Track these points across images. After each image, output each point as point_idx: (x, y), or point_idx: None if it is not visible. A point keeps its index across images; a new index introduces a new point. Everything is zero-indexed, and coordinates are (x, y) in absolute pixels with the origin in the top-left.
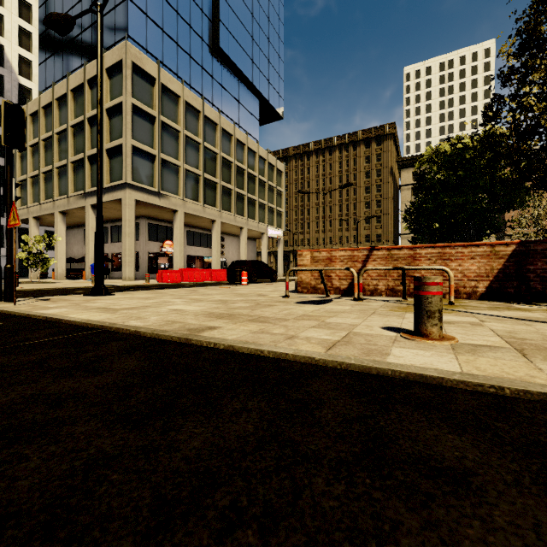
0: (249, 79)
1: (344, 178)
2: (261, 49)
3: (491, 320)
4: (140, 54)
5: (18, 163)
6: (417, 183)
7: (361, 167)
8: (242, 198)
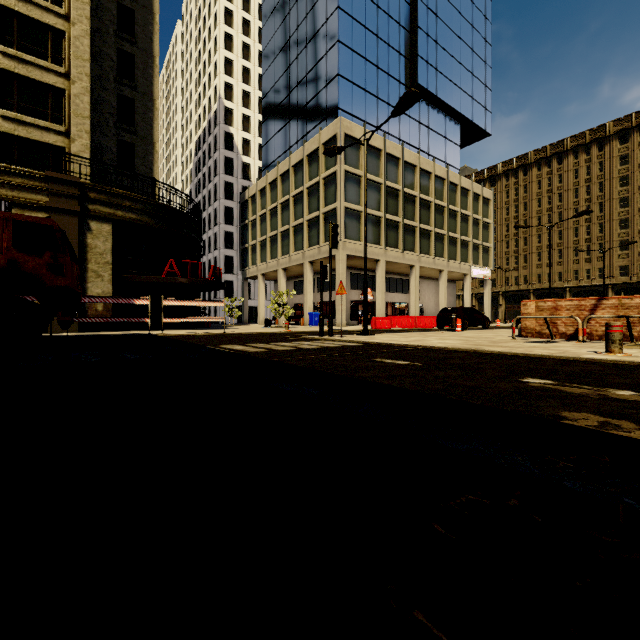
0: (448, 105)
1: (582, 191)
2: (462, 65)
3: None
4: (350, 124)
5: (250, 231)
6: None
7: (611, 171)
8: (441, 238)
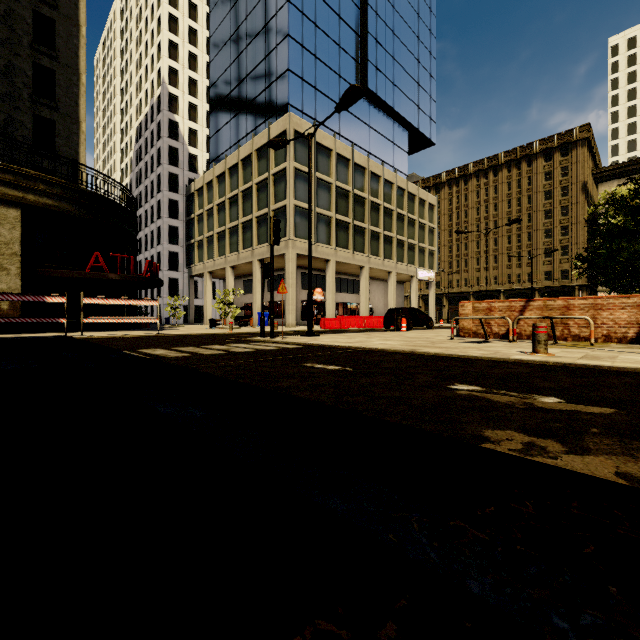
0: (397, 112)
1: (514, 202)
2: (409, 75)
3: (600, 351)
4: (300, 120)
5: (196, 226)
6: (591, 228)
7: (538, 186)
8: (390, 241)
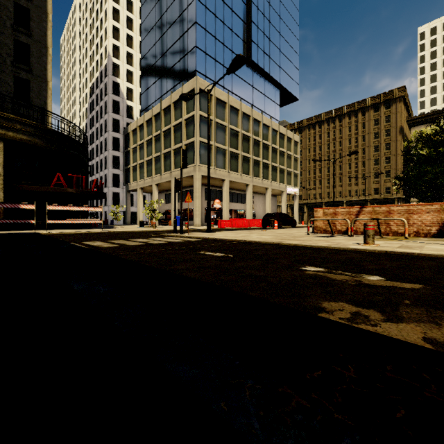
0: (272, 77)
1: (353, 140)
2: (281, 51)
3: (412, 243)
4: (204, 82)
5: (131, 156)
6: (405, 157)
7: (369, 129)
8: (267, 166)
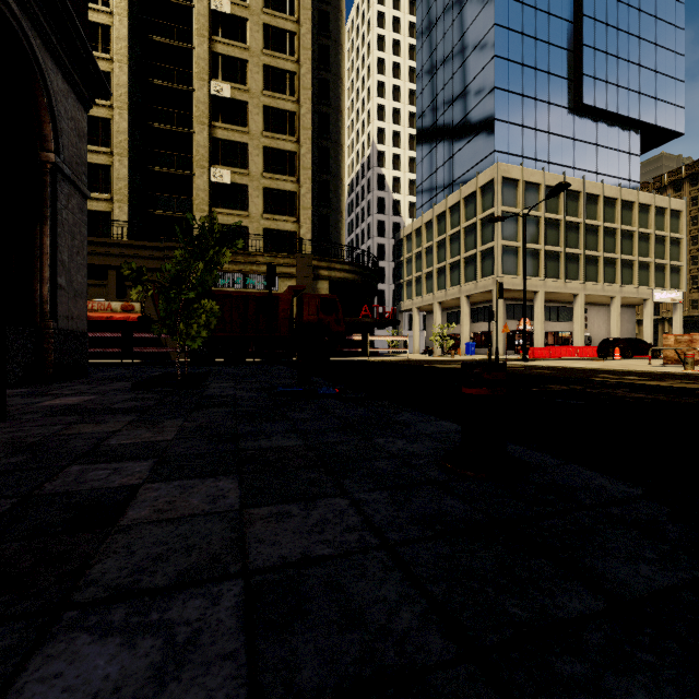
0: (622, 116)
1: None
2: (642, 66)
3: None
4: (507, 166)
5: (404, 267)
6: None
7: None
8: (612, 263)
